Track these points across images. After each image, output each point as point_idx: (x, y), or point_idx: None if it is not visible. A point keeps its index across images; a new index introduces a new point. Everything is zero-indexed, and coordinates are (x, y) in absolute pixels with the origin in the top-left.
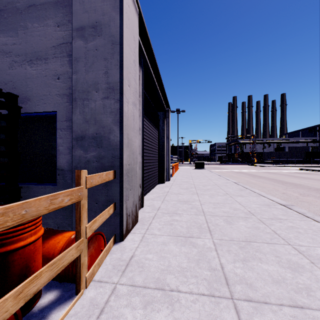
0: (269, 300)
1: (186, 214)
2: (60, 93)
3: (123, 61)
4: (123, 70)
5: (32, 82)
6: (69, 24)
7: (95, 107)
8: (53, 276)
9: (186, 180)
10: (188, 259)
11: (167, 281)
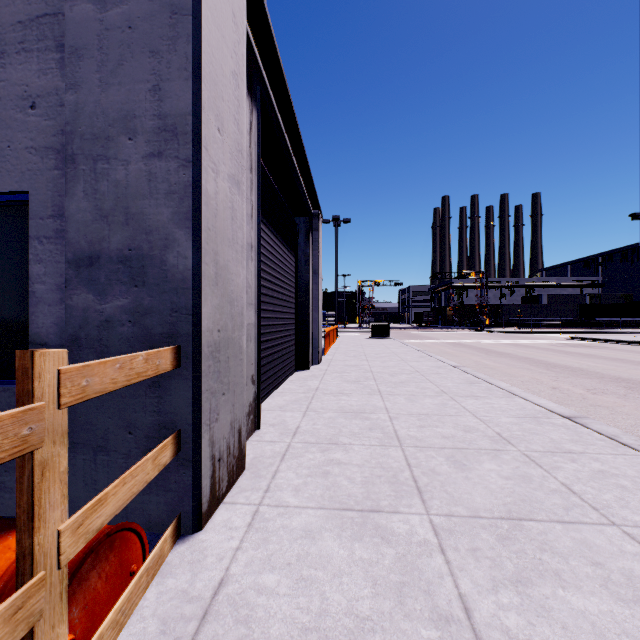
0: None
1: (359, 445)
2: (37, 145)
3: (201, 60)
4: (201, 85)
5: None
6: None
7: (126, 180)
8: None
9: (354, 363)
10: (373, 584)
11: None
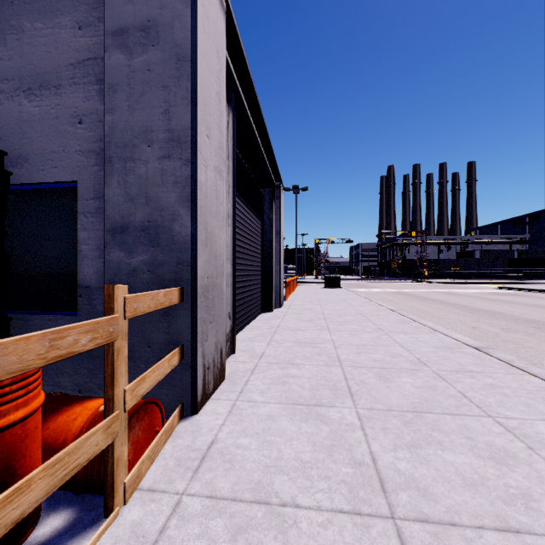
0: (459, 519)
1: (309, 365)
2: (83, 149)
3: (197, 91)
4: (197, 108)
5: (33, 128)
6: (100, 24)
7: (146, 174)
8: (55, 486)
9: (309, 307)
10: (313, 445)
11: (276, 488)
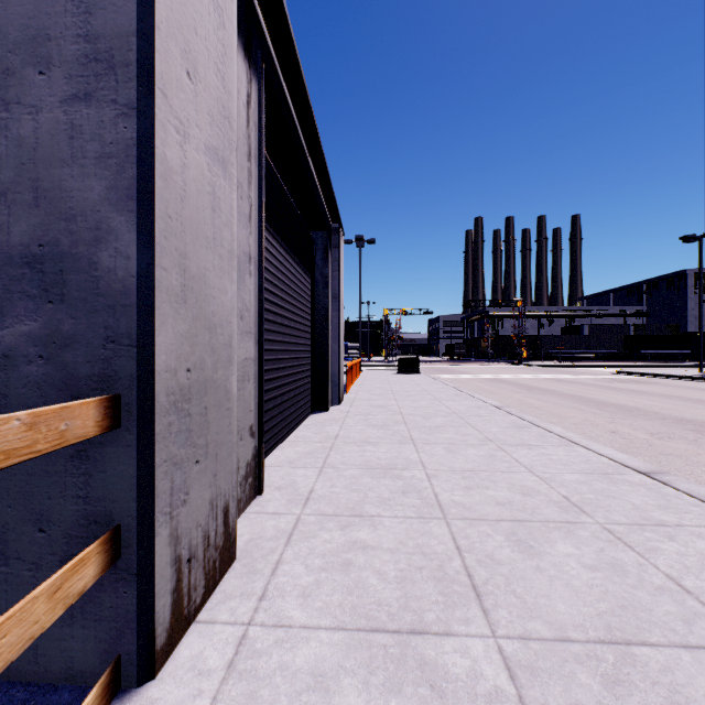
0: None
1: (391, 518)
2: None
3: None
4: None
5: None
6: None
7: (35, 136)
8: None
9: (380, 403)
10: None
11: None
